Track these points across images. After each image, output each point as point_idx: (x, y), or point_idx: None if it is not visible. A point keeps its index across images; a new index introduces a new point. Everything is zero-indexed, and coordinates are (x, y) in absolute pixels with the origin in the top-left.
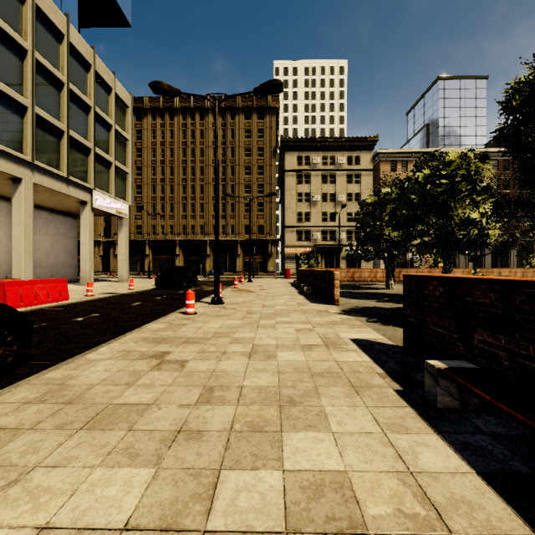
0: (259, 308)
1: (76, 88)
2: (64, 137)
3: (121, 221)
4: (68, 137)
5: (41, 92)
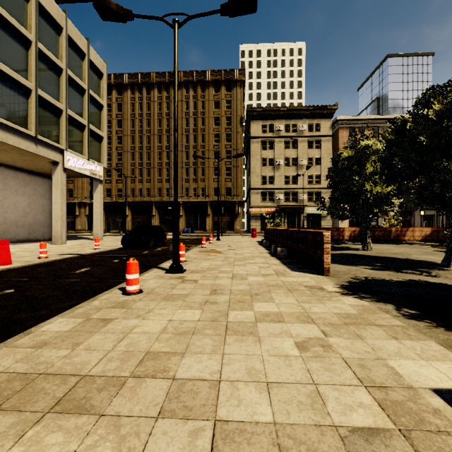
0: (228, 279)
1: (45, 48)
2: (32, 96)
3: (96, 183)
4: (36, 96)
5: (5, 47)
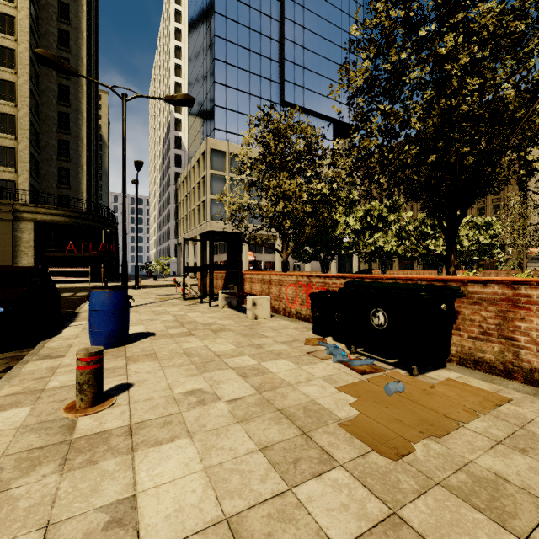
0: None
1: None
2: None
3: None
4: None
5: None
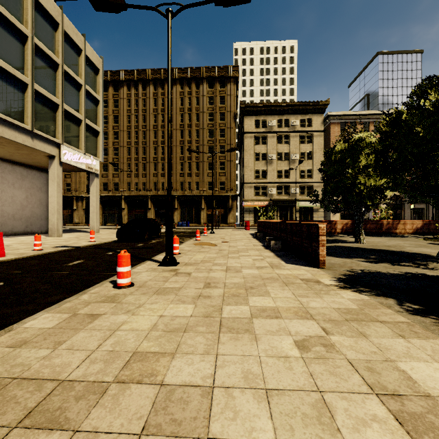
0: (222, 272)
1: (41, 43)
2: (28, 90)
3: (92, 176)
4: (32, 90)
5: (1, 42)
